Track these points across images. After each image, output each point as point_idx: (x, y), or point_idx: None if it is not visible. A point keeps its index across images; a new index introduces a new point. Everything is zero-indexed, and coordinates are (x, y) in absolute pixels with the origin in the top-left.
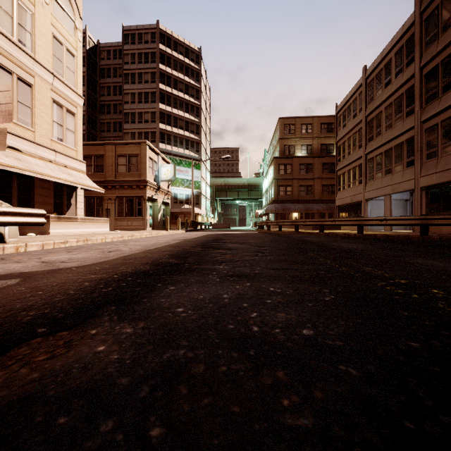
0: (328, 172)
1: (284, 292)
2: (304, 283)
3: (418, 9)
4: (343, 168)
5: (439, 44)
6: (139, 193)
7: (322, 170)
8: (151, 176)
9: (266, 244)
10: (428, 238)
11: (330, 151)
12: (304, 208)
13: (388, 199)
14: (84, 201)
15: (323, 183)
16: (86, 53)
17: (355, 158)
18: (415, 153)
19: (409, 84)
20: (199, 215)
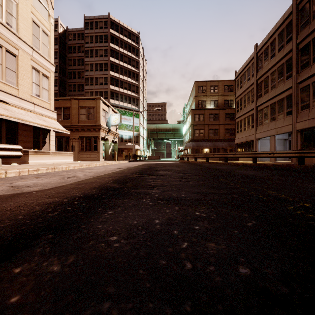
0: (229, 119)
1: (209, 217)
2: (224, 207)
3: (295, 2)
4: (240, 117)
5: (310, 27)
6: (95, 134)
7: (225, 118)
8: (103, 122)
9: (187, 171)
10: (304, 167)
11: (231, 105)
12: (213, 145)
13: (273, 139)
14: (55, 140)
15: (226, 127)
16: (58, 36)
17: (249, 109)
18: (293, 105)
19: (288, 56)
20: (138, 150)
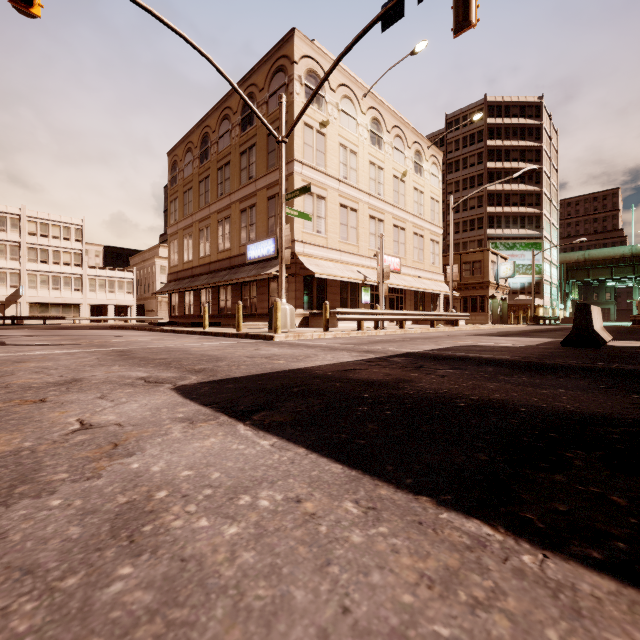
0: None
1: None
2: None
3: None
4: None
5: None
6: (482, 293)
7: None
8: (491, 277)
9: None
10: None
11: None
12: None
13: None
14: None
15: None
16: None
17: None
18: None
19: None
20: (539, 308)
